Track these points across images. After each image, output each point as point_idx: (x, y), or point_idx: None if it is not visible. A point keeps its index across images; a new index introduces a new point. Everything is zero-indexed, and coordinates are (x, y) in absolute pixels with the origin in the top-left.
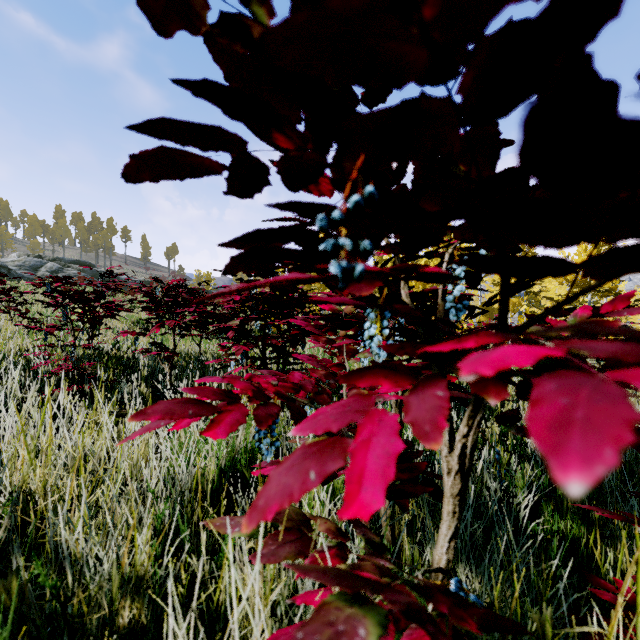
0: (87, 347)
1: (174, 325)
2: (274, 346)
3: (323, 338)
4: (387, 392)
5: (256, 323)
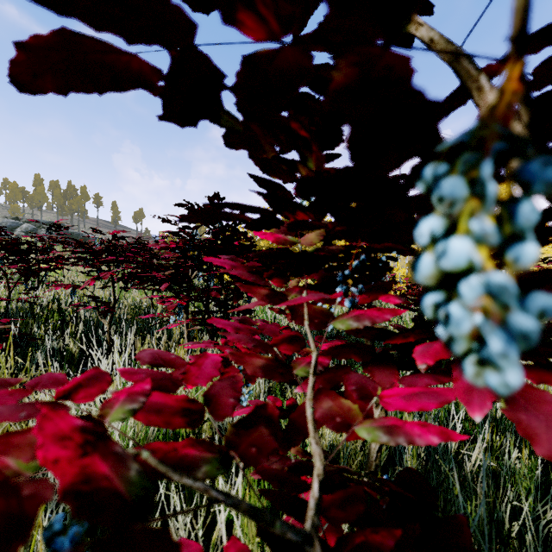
0: (22, 301)
1: (112, 277)
2: (215, 300)
3: (262, 289)
4: (404, 410)
5: (198, 275)
